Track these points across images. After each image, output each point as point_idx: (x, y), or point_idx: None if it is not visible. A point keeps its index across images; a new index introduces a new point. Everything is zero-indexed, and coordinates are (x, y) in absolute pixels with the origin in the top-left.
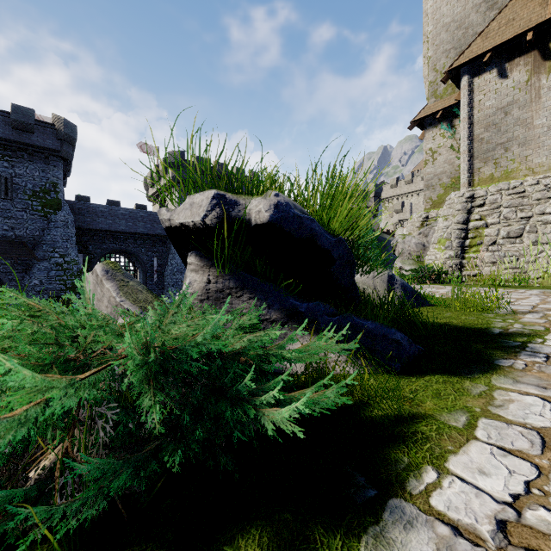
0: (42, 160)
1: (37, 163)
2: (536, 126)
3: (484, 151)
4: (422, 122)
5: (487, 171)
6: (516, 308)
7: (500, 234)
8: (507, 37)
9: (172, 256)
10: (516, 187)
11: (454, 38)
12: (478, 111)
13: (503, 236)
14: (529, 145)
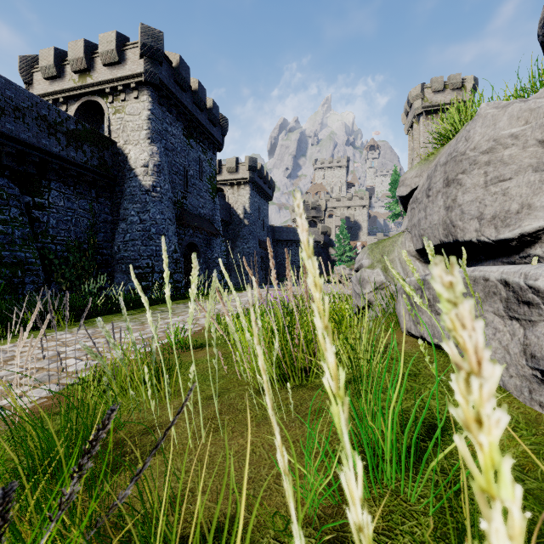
0: (212, 149)
1: (210, 151)
2: None
3: None
4: None
5: None
6: None
7: None
8: None
9: (248, 241)
10: None
11: None
12: None
13: None
14: None
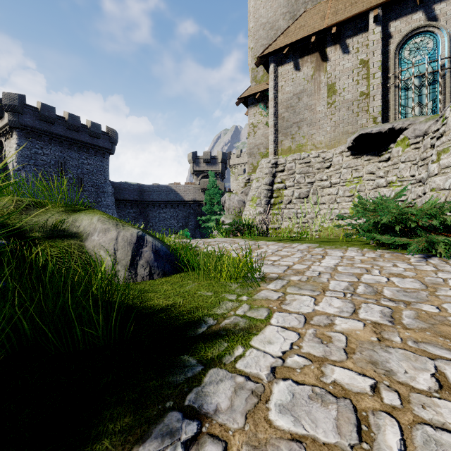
0: None
1: None
2: (318, 112)
3: (285, 128)
4: (246, 101)
5: (287, 144)
6: (270, 271)
7: (294, 195)
8: (299, 37)
9: None
10: (305, 158)
11: (268, 36)
12: (281, 94)
13: (296, 196)
14: (313, 126)
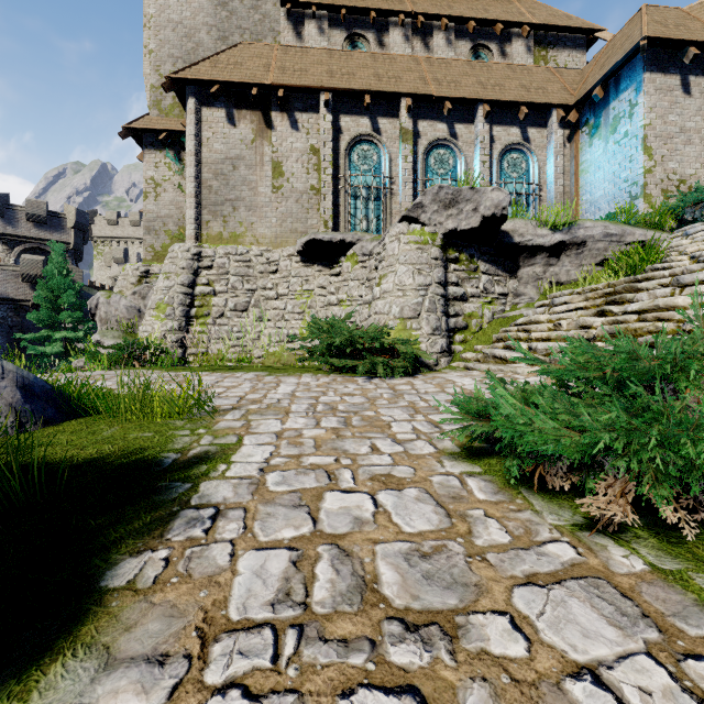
0: None
1: None
2: (261, 194)
3: (213, 203)
4: (141, 136)
5: (217, 228)
6: (220, 404)
7: (228, 305)
8: (235, 79)
9: None
10: (243, 254)
11: (183, 46)
12: (207, 150)
13: (231, 308)
14: (255, 211)
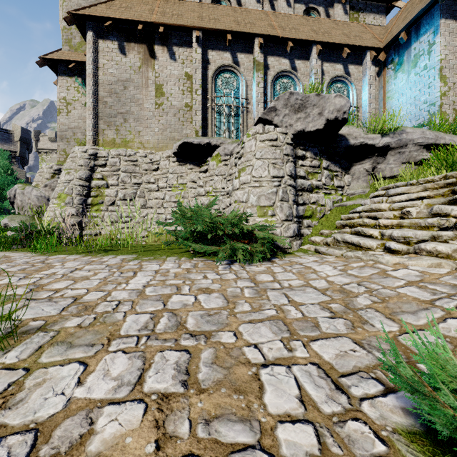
0: None
1: None
2: (146, 109)
3: (108, 115)
4: (56, 66)
5: (111, 135)
6: (33, 316)
7: (118, 196)
8: (125, 17)
9: None
10: (131, 155)
11: None
12: (103, 73)
13: (120, 197)
14: (141, 122)
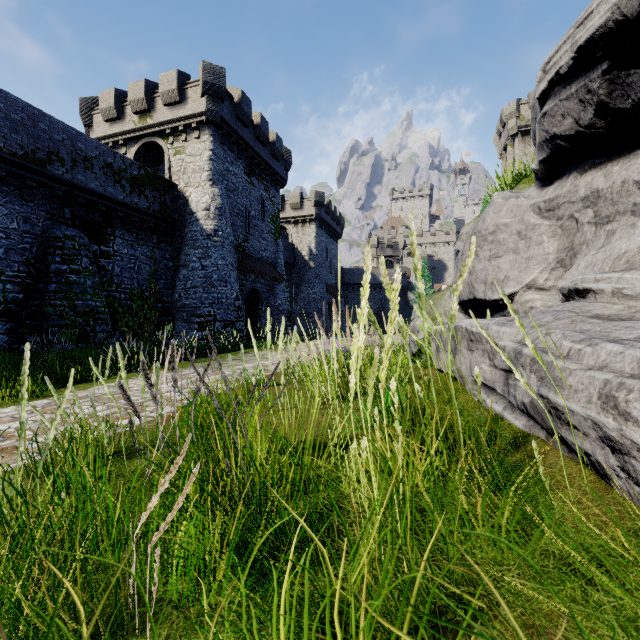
0: (274, 186)
1: (273, 188)
2: None
3: None
4: None
5: None
6: None
7: None
8: None
9: (313, 286)
10: None
11: None
12: None
13: None
14: None
